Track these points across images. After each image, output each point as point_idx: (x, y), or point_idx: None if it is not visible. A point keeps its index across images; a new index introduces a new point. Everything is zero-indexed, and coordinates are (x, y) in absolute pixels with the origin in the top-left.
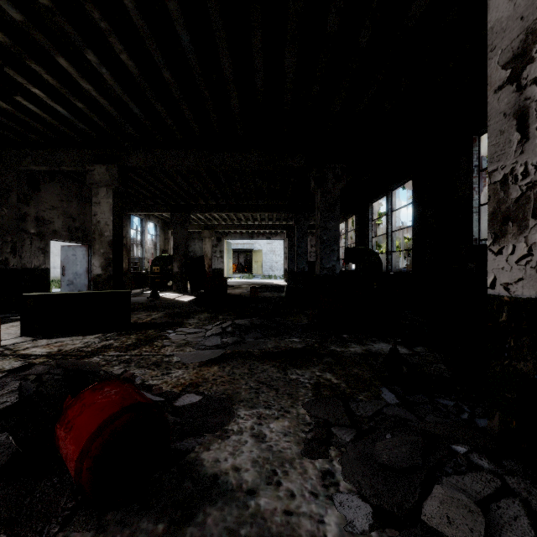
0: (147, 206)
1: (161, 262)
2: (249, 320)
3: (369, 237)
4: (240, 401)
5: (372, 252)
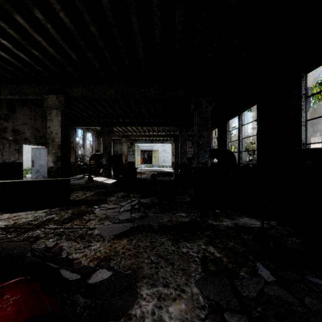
0: (86, 123)
1: (95, 157)
2: (150, 200)
3: (226, 142)
4: (143, 277)
5: (230, 152)
